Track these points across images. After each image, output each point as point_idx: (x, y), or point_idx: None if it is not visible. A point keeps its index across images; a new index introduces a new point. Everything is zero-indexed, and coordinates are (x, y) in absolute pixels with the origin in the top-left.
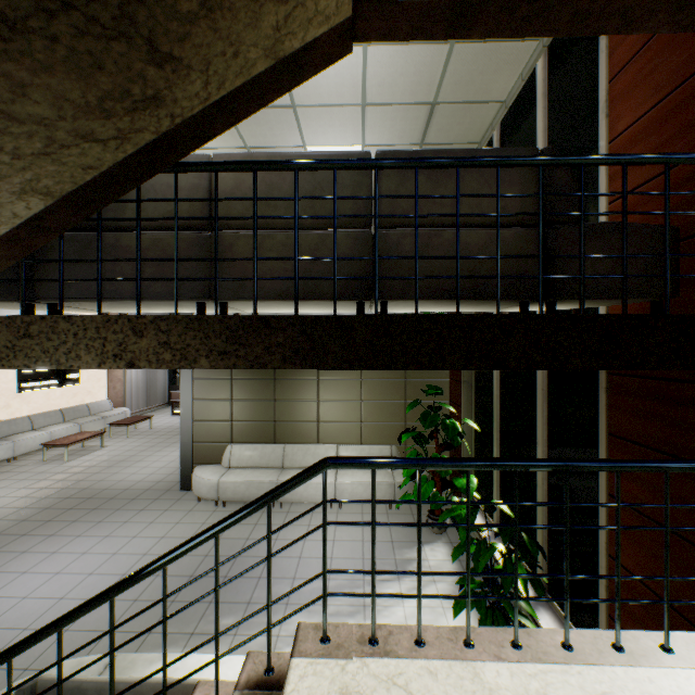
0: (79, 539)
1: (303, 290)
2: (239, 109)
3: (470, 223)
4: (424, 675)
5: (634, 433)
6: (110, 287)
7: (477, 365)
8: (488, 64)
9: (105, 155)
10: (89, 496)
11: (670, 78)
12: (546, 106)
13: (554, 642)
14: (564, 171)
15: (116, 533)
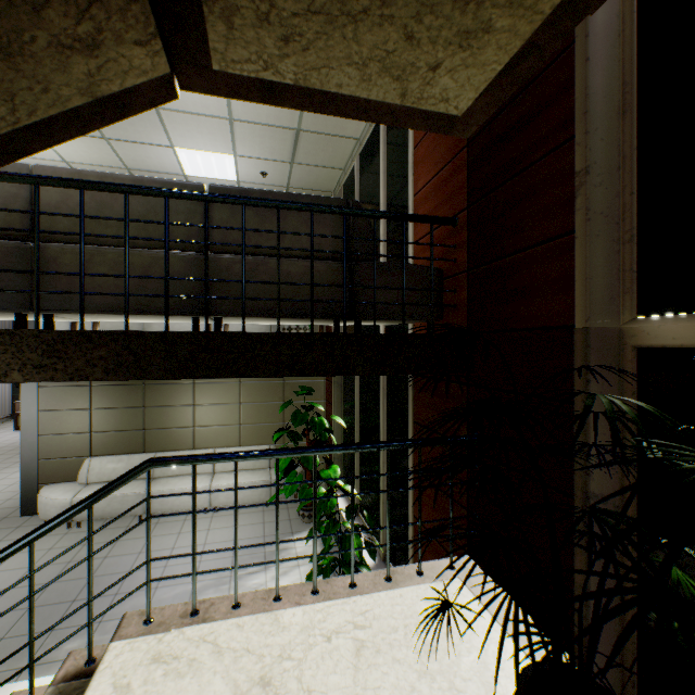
0: None
1: (136, 305)
2: (58, 133)
3: (293, 254)
4: (232, 629)
5: (426, 420)
6: None
7: (285, 373)
8: None
9: None
10: None
11: (442, 159)
12: (386, 152)
13: (345, 584)
14: (364, 220)
15: None
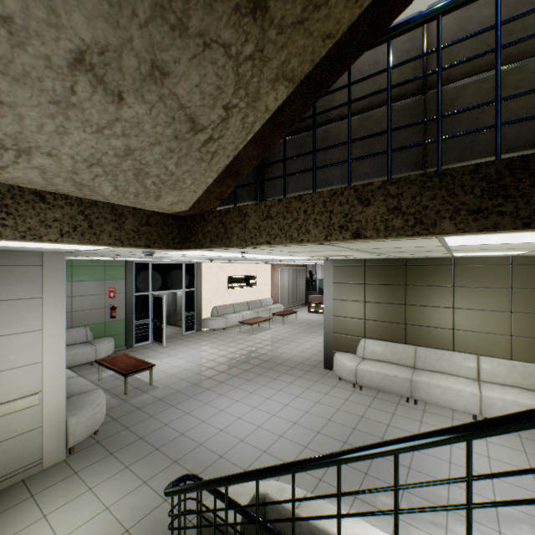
0: (264, 387)
1: None
2: None
3: None
4: None
5: None
6: (319, 176)
7: None
8: None
9: (343, 15)
10: (266, 359)
11: None
12: None
13: None
14: None
15: (285, 390)
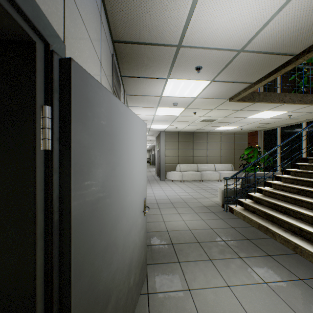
0: None
1: None
2: None
3: None
4: None
5: None
6: None
7: None
8: (291, 120)
9: None
10: None
11: None
12: (306, 133)
13: None
14: None
15: None
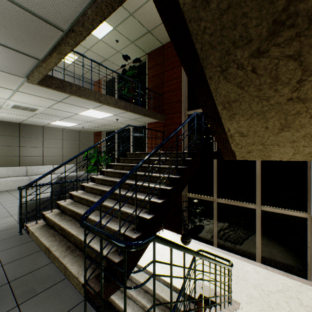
0: None
1: None
2: None
3: None
4: None
5: None
6: None
7: None
8: (122, 125)
9: None
10: None
11: None
12: (133, 137)
13: None
14: None
15: None
